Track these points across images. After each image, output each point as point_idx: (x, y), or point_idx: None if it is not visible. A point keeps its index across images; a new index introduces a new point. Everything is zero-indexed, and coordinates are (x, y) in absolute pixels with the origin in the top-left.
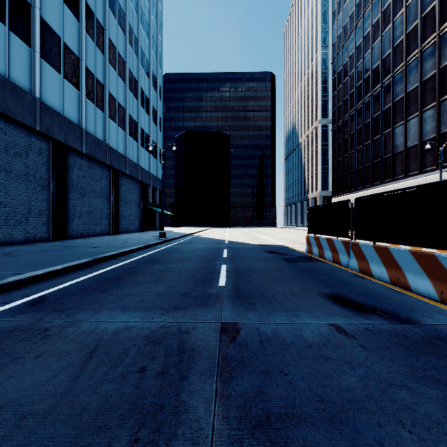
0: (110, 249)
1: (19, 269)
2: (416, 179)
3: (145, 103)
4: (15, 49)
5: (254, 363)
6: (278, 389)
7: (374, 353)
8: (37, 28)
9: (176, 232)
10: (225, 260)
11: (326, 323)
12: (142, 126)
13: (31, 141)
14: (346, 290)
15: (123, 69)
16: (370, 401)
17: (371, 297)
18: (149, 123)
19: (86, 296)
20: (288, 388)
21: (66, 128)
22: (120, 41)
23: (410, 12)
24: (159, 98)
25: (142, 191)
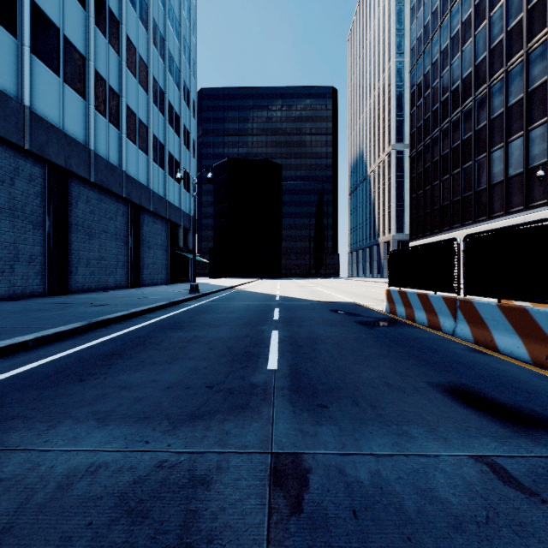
0: (118, 308)
1: None
2: (521, 217)
3: (174, 120)
4: None
5: None
6: None
7: None
8: (26, 13)
9: (213, 285)
10: (276, 323)
11: (468, 455)
12: (170, 150)
13: (18, 164)
14: (469, 376)
15: (146, 76)
16: None
17: (518, 392)
18: (180, 146)
19: (50, 390)
20: None
21: (67, 149)
22: (141, 40)
23: (512, 4)
24: (193, 116)
25: (170, 232)
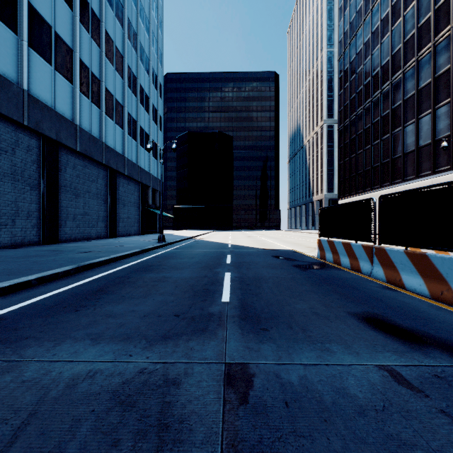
0: (101, 254)
1: None
2: (429, 180)
3: (145, 100)
4: None
5: None
6: None
7: None
8: (25, 14)
9: (177, 236)
10: (228, 267)
11: (374, 365)
12: (141, 125)
13: (18, 137)
14: (380, 308)
15: (121, 64)
16: None
17: (417, 319)
18: (149, 122)
19: (53, 317)
20: None
21: (57, 124)
22: (118, 35)
23: (422, 5)
24: (160, 97)
25: (141, 192)
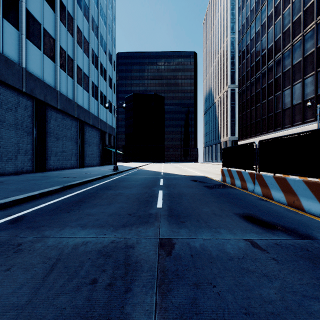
0: (76, 179)
1: (6, 194)
2: (300, 128)
3: (103, 72)
4: (7, 32)
5: (187, 275)
6: (209, 301)
7: (285, 266)
8: (23, 16)
9: (125, 166)
10: (161, 187)
11: (243, 239)
12: (101, 90)
13: (19, 99)
14: (254, 210)
15: (87, 48)
16: (290, 314)
17: (274, 217)
18: (106, 87)
19: (55, 216)
20: (218, 300)
21: (45, 90)
22: (85, 28)
23: (295, 7)
24: (113, 69)
25: (101, 136)
